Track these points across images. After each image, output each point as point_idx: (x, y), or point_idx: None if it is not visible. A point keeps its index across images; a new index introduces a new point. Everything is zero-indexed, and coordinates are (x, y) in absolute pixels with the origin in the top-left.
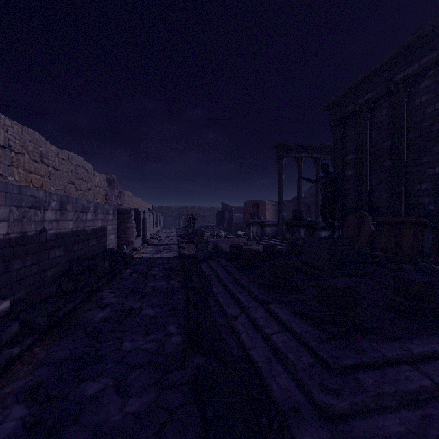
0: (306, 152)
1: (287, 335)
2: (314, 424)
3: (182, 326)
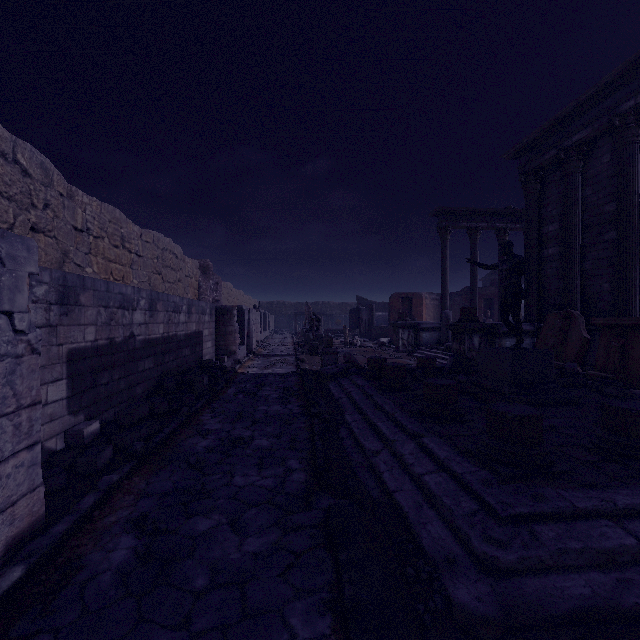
0: (485, 220)
1: (443, 476)
2: (472, 577)
3: (305, 462)
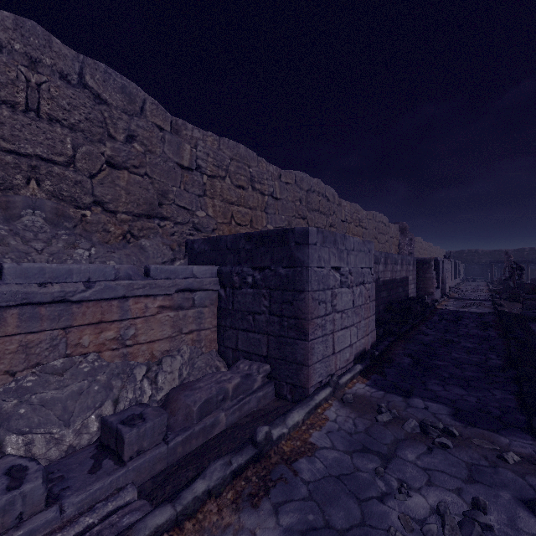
0: None
1: None
2: None
3: (502, 357)
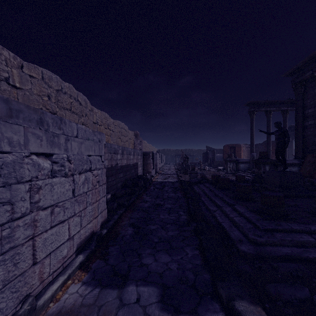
0: (275, 106)
1: (241, 217)
2: (247, 244)
3: (186, 213)
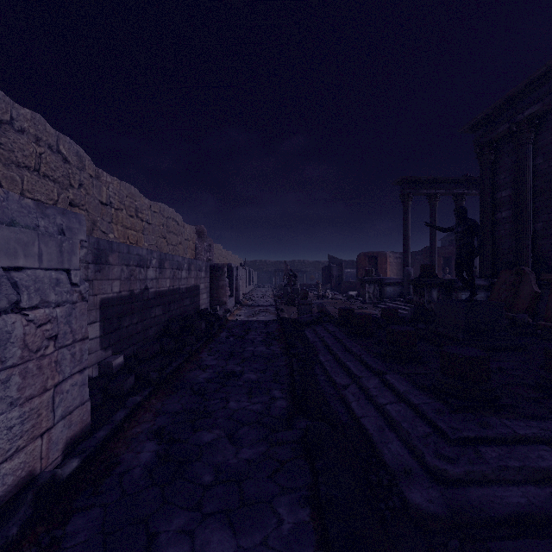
0: (443, 187)
1: (402, 405)
2: (424, 484)
3: (286, 392)
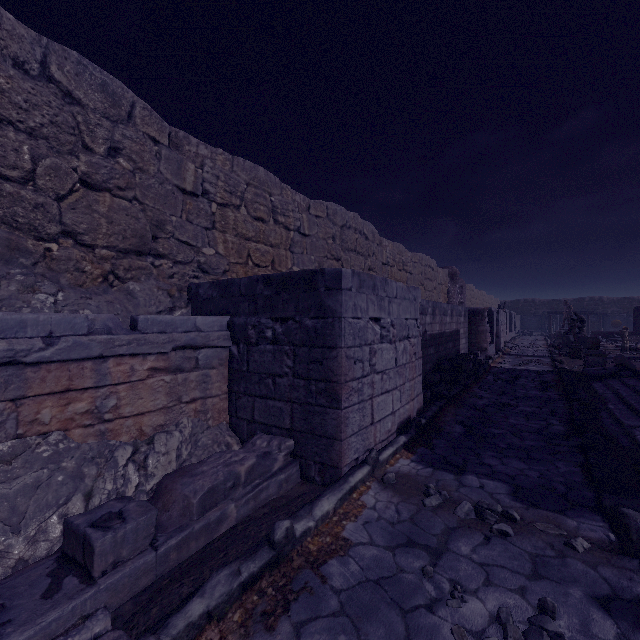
0: None
1: None
2: None
3: (564, 423)
